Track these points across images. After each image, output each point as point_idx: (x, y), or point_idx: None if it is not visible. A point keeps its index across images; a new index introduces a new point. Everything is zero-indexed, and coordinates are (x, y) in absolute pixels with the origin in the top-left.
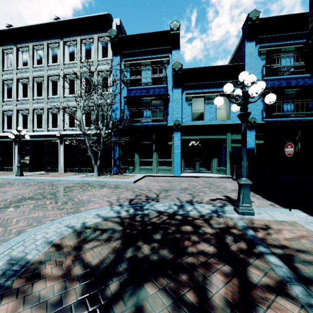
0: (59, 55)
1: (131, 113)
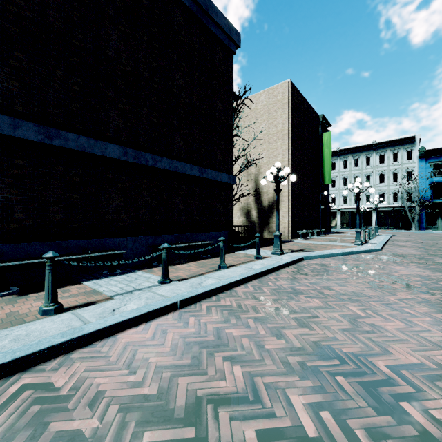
0: (371, 160)
1: (433, 193)
